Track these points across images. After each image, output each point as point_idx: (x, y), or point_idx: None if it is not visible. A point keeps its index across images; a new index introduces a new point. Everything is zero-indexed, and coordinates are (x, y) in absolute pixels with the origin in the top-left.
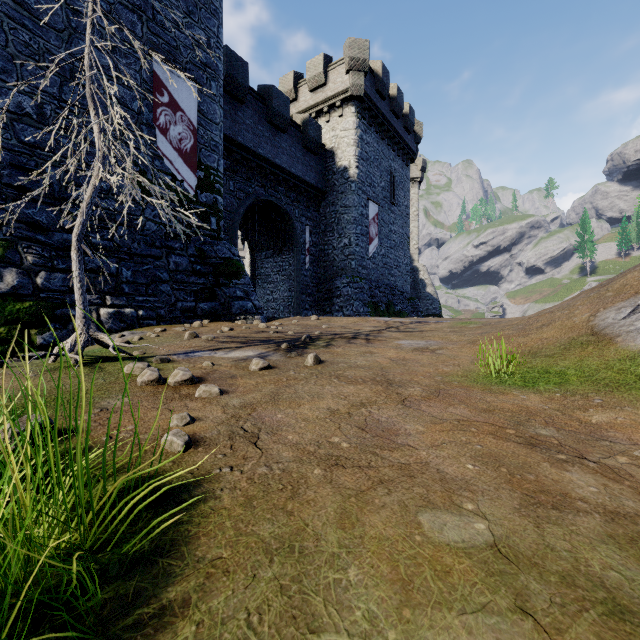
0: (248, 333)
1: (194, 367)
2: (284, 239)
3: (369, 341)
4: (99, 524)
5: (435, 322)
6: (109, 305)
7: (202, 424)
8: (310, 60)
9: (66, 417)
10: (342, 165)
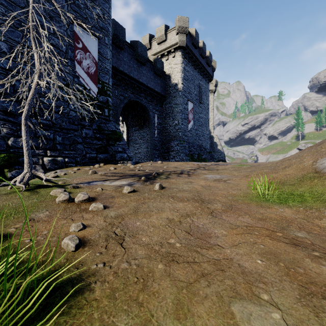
0: (124, 171)
1: (91, 191)
2: (144, 121)
3: (189, 175)
4: (2, 316)
5: (224, 164)
6: (49, 156)
7: (90, 229)
8: (158, 28)
9: (6, 225)
10: (174, 82)
